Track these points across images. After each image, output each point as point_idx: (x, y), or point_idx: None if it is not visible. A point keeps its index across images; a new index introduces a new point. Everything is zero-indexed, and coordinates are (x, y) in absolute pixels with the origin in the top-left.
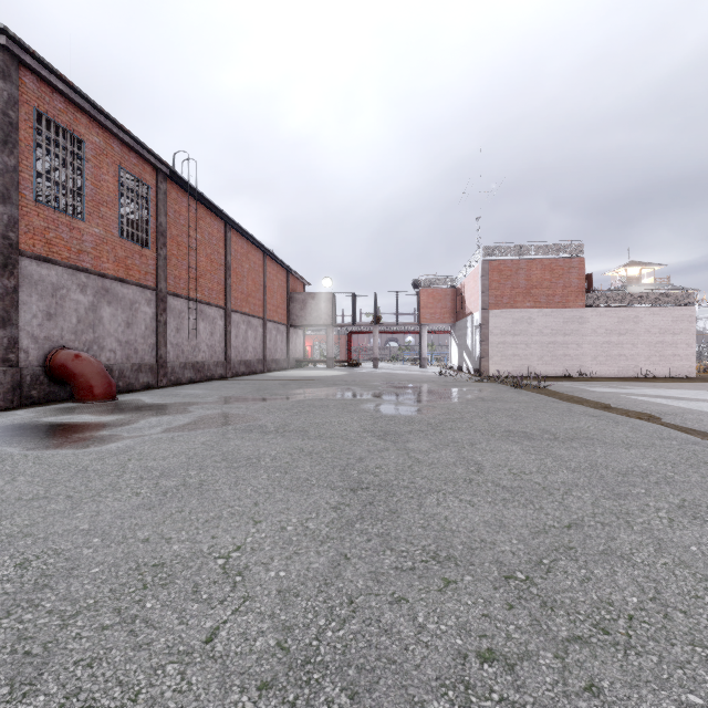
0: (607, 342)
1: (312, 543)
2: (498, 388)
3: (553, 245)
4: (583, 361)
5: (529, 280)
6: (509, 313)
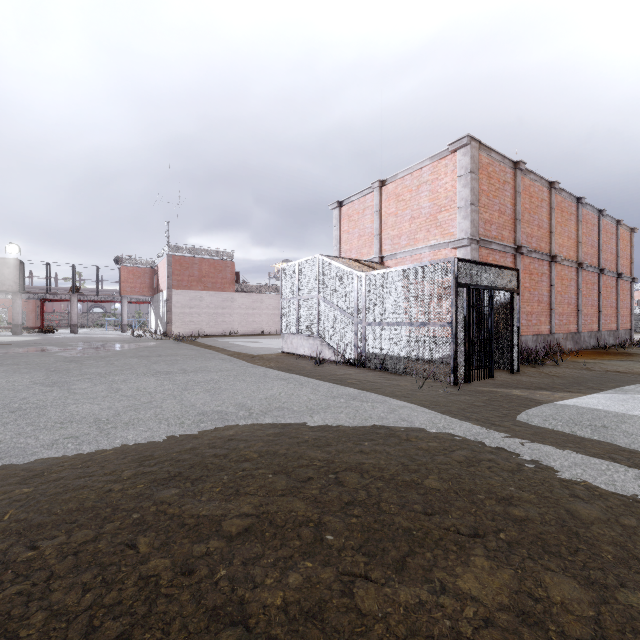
0: (247, 313)
1: (38, 377)
2: (166, 342)
3: (216, 251)
4: (234, 325)
5: (201, 272)
6: (187, 293)
